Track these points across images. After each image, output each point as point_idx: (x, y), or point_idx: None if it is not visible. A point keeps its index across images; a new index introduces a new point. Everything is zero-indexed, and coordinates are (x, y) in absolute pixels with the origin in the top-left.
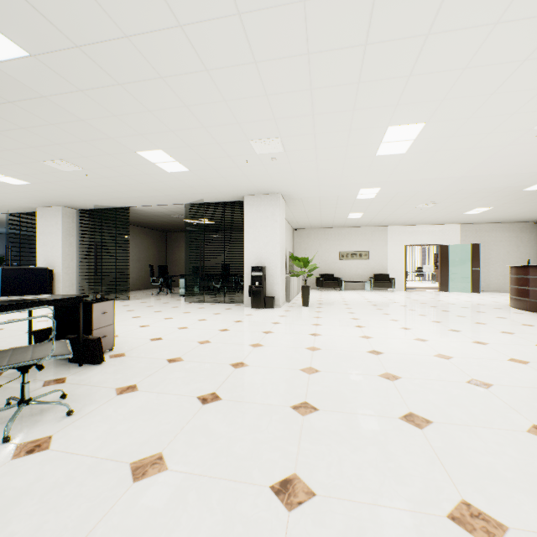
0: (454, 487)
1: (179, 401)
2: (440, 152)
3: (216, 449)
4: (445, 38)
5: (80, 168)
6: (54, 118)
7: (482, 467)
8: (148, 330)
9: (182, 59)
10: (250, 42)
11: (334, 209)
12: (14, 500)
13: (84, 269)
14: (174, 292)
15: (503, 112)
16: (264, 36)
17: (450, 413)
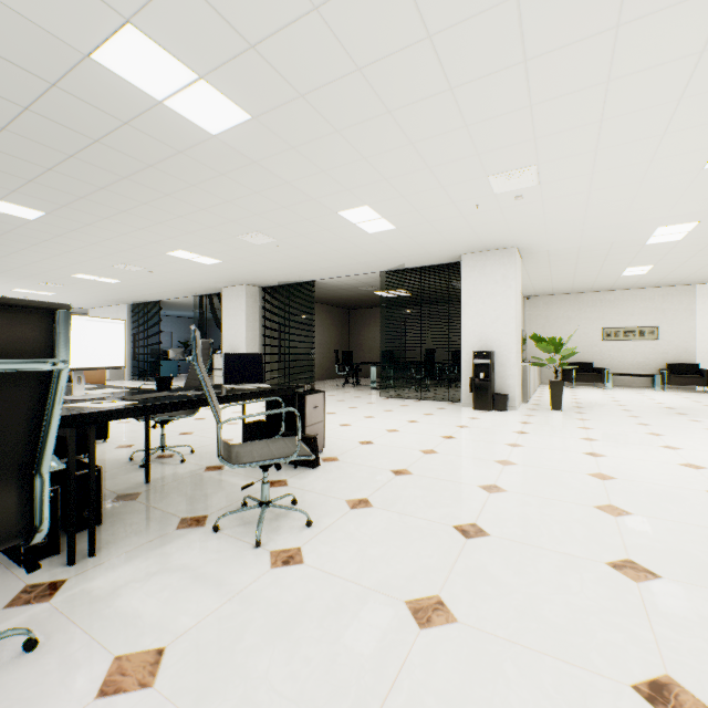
0: None
1: (432, 528)
2: None
3: (514, 606)
4: None
5: (272, 239)
6: (259, 186)
7: None
8: (351, 430)
9: (420, 82)
10: (524, 33)
11: (600, 263)
12: (293, 617)
13: (266, 355)
14: (362, 384)
15: None
16: (549, 18)
17: None
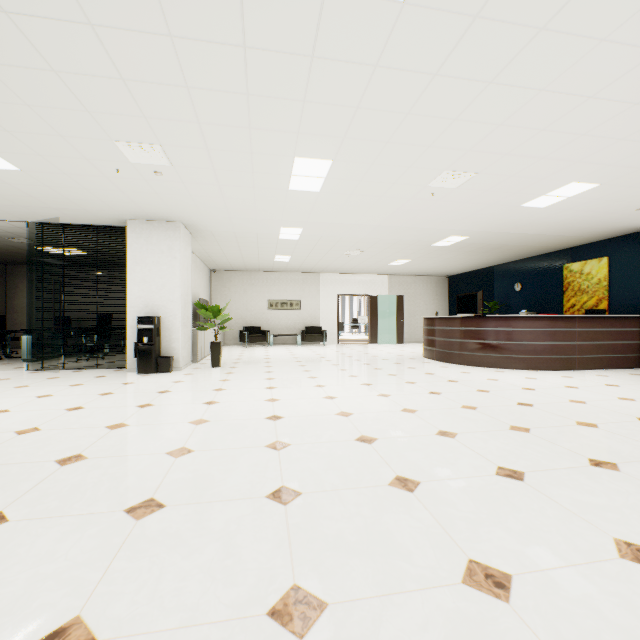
0: (291, 570)
1: None
2: (354, 196)
3: None
4: (332, 67)
5: None
6: None
7: (330, 537)
8: None
9: None
10: None
11: (256, 249)
12: None
13: None
14: (17, 356)
15: (401, 164)
16: None
17: (325, 478)
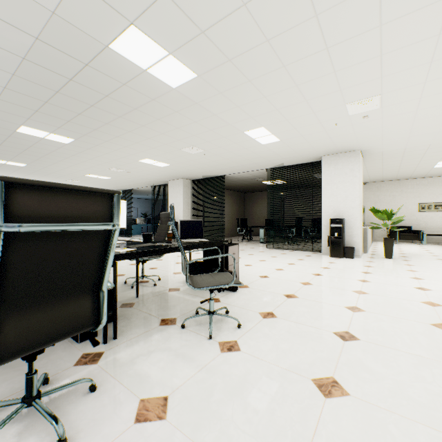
0: None
1: (319, 333)
2: None
3: (387, 388)
4: None
5: (202, 150)
6: (197, 117)
7: None
8: (252, 268)
9: (307, 45)
10: (381, 7)
11: (419, 159)
12: (241, 384)
13: None
14: (253, 239)
15: None
16: None
17: None
